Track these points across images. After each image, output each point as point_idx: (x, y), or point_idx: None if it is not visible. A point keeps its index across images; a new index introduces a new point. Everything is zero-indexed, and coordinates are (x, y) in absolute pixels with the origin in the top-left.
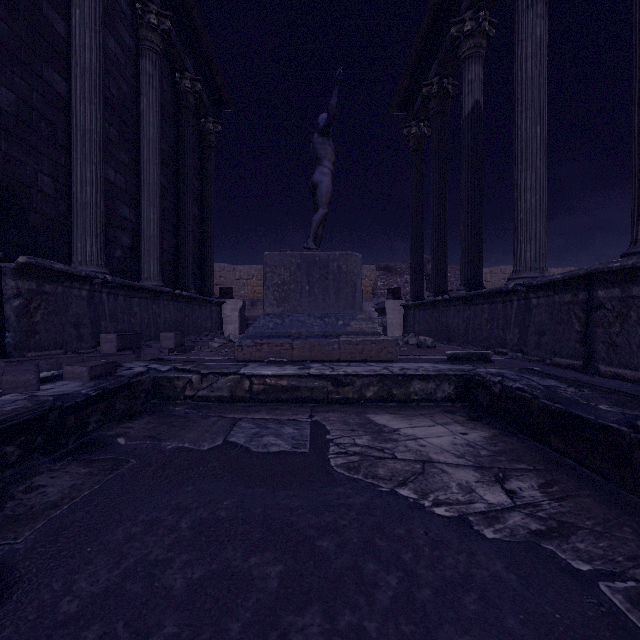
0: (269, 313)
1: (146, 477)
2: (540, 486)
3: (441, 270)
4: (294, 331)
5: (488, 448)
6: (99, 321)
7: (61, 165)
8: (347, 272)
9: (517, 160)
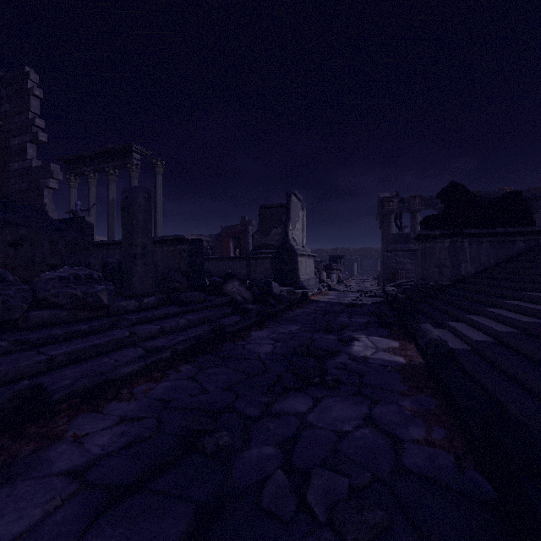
0: None
1: None
2: None
3: None
4: None
5: None
6: None
7: None
8: None
9: None
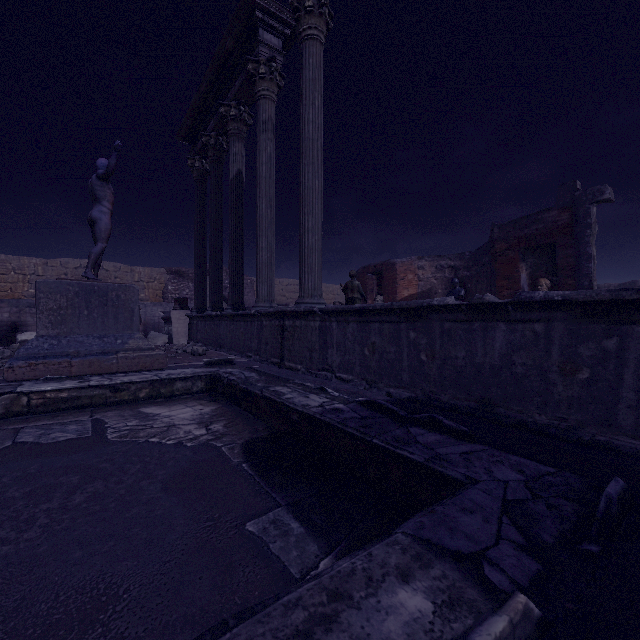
0: (43, 335)
1: None
2: (225, 424)
3: (218, 290)
4: (72, 350)
5: (211, 414)
6: None
7: None
8: (126, 300)
9: (258, 228)
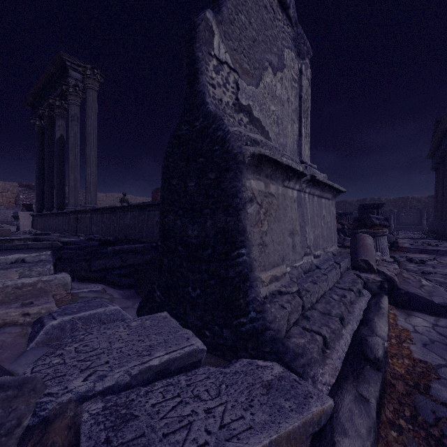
0: None
1: None
2: None
3: (50, 199)
4: None
5: None
6: None
7: None
8: None
9: (69, 169)
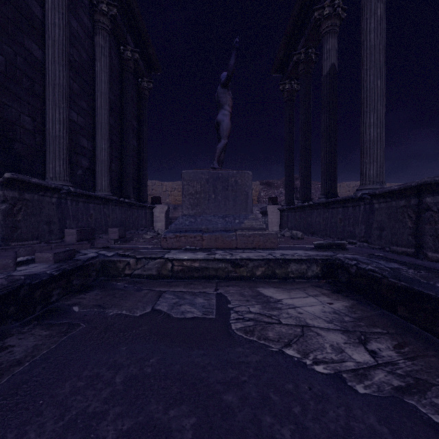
0: (186, 214)
1: (92, 338)
2: (394, 347)
3: (307, 184)
4: (204, 227)
5: (350, 315)
6: (65, 220)
7: (38, 109)
8: (241, 185)
9: (363, 104)
